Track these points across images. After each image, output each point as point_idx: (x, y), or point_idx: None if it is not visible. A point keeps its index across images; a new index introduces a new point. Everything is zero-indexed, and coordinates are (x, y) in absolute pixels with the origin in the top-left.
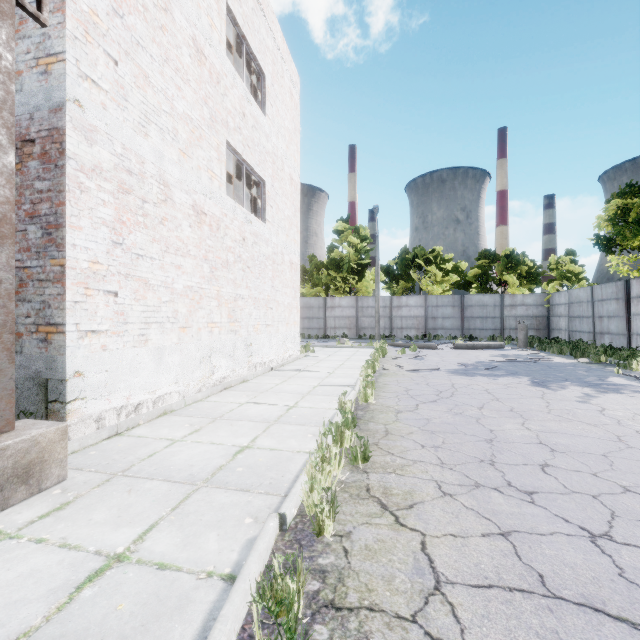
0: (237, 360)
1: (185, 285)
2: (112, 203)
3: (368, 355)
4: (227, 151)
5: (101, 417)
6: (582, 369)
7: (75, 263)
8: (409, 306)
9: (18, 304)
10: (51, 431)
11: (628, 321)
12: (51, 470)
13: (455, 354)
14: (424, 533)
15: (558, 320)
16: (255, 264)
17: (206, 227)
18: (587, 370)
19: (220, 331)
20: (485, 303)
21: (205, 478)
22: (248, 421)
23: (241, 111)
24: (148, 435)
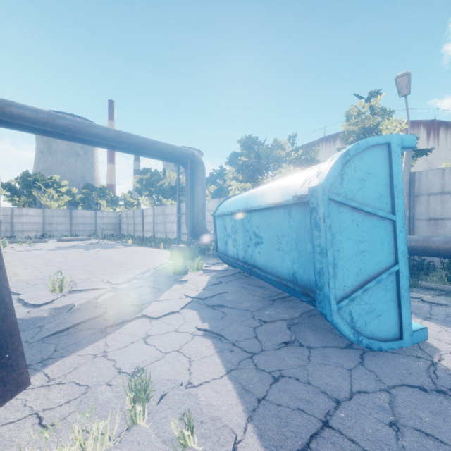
0: None
1: None
2: None
3: None
4: None
5: None
6: (113, 244)
7: None
8: (29, 215)
9: None
10: None
11: (143, 225)
12: None
13: (58, 244)
14: (15, 272)
15: (124, 225)
16: None
17: None
18: (114, 245)
19: None
20: (86, 215)
21: None
22: None
23: None
24: None
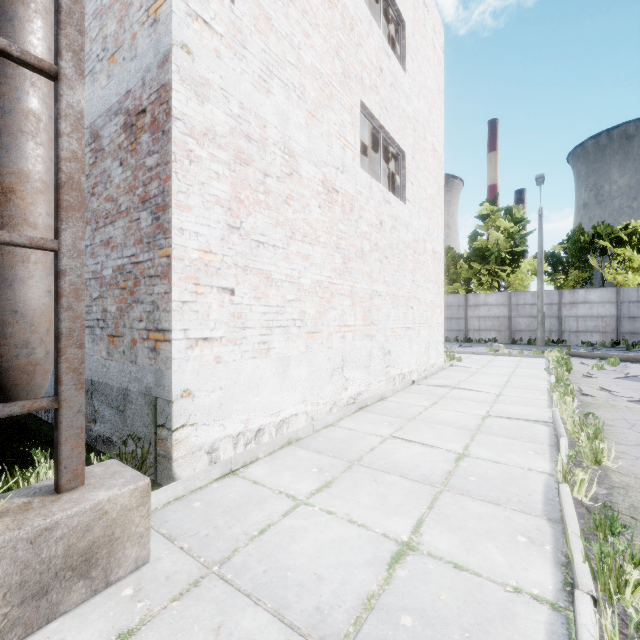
0: (373, 371)
1: (313, 280)
2: (227, 177)
3: (540, 368)
4: (361, 118)
5: (214, 447)
6: None
7: (183, 252)
8: (589, 302)
9: (133, 306)
10: (125, 493)
11: None
12: (125, 551)
13: None
14: None
15: None
16: (393, 253)
17: (338, 208)
18: None
19: (354, 336)
20: None
21: (343, 632)
22: (399, 477)
23: (378, 66)
24: (265, 481)
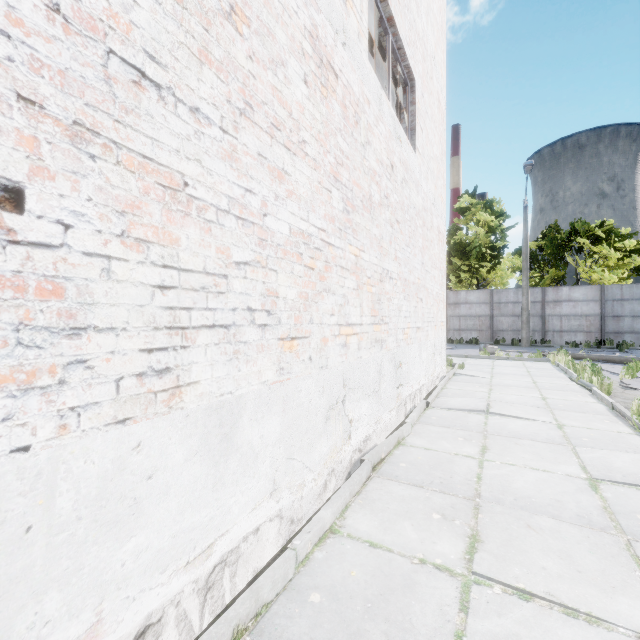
0: (383, 397)
1: (294, 228)
2: None
3: (560, 376)
4: None
5: None
6: None
7: None
8: (573, 300)
9: None
10: None
11: None
12: None
13: None
14: None
15: None
16: (404, 219)
17: (336, 106)
18: None
19: (359, 343)
20: None
21: None
22: None
23: None
24: None
